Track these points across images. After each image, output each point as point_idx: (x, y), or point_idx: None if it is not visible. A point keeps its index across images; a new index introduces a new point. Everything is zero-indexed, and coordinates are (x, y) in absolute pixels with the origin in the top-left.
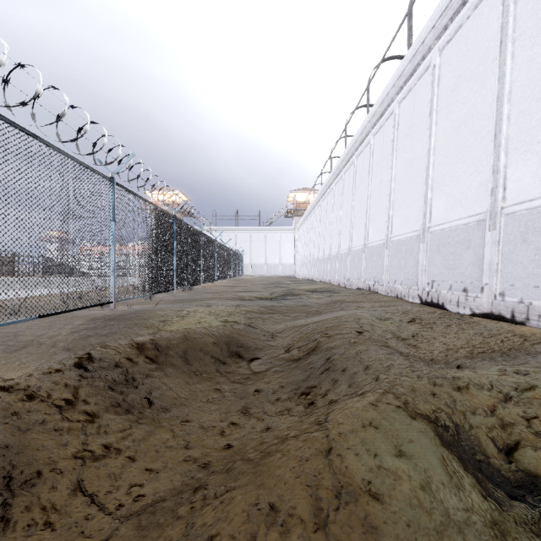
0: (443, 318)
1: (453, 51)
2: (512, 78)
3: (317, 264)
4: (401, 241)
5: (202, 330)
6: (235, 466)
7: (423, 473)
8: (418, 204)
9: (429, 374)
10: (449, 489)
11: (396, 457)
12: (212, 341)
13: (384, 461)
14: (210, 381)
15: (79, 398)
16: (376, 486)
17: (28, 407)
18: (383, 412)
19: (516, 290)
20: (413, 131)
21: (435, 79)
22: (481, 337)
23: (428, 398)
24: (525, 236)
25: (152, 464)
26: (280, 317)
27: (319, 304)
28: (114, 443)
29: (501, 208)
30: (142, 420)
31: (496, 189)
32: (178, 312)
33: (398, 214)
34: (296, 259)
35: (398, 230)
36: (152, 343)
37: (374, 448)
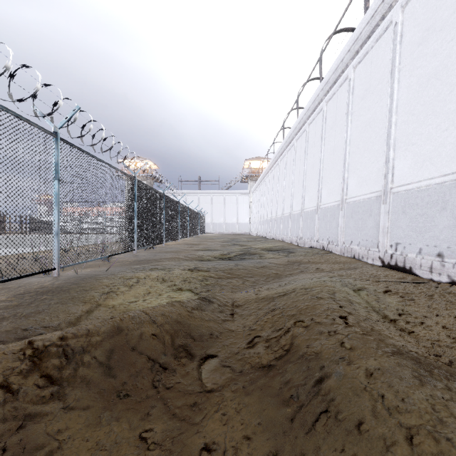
0: (418, 286)
1: (419, 4)
2: None
3: (270, 223)
4: (358, 202)
5: (140, 315)
6: None
7: None
8: (377, 165)
9: None
10: None
11: None
12: (152, 333)
13: None
14: (138, 412)
15: None
16: None
17: None
18: None
19: None
20: (371, 93)
21: (398, 36)
22: None
23: None
24: None
25: None
26: (238, 282)
27: (277, 265)
28: None
29: None
30: None
31: None
32: (127, 280)
33: (354, 176)
34: (251, 219)
35: (354, 191)
36: (60, 346)
37: None
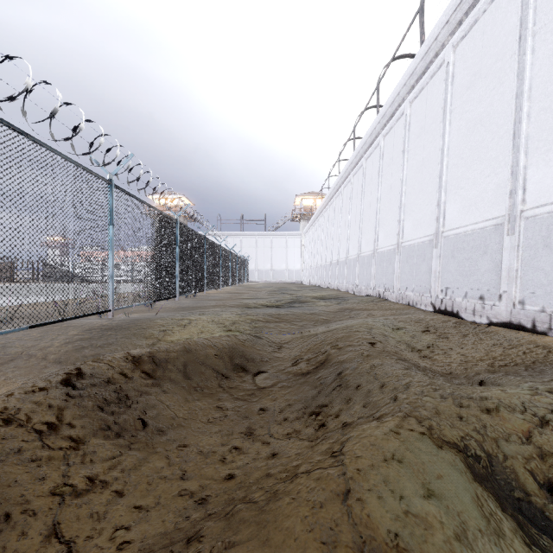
0: (458, 327)
1: (468, 48)
2: (532, 73)
3: (324, 270)
4: (413, 246)
5: (204, 341)
6: (236, 510)
7: (457, 518)
8: (430, 208)
9: (454, 393)
10: (487, 537)
11: (424, 499)
12: (214, 354)
13: (411, 505)
14: (212, 398)
15: (63, 421)
16: (405, 540)
17: (3, 434)
18: (406, 441)
19: (537, 298)
20: (426, 131)
21: (449, 76)
22: (501, 348)
23: (455, 422)
24: (547, 241)
25: (142, 500)
26: (286, 326)
27: (327, 312)
28: (100, 474)
29: (521, 211)
30: (134, 445)
31: (515, 191)
32: (180, 321)
33: (410, 218)
34: (303, 265)
35: (410, 235)
36: (149, 356)
37: (399, 488)
